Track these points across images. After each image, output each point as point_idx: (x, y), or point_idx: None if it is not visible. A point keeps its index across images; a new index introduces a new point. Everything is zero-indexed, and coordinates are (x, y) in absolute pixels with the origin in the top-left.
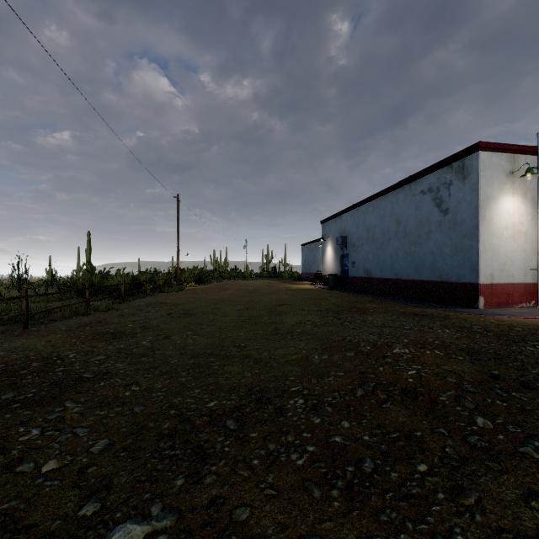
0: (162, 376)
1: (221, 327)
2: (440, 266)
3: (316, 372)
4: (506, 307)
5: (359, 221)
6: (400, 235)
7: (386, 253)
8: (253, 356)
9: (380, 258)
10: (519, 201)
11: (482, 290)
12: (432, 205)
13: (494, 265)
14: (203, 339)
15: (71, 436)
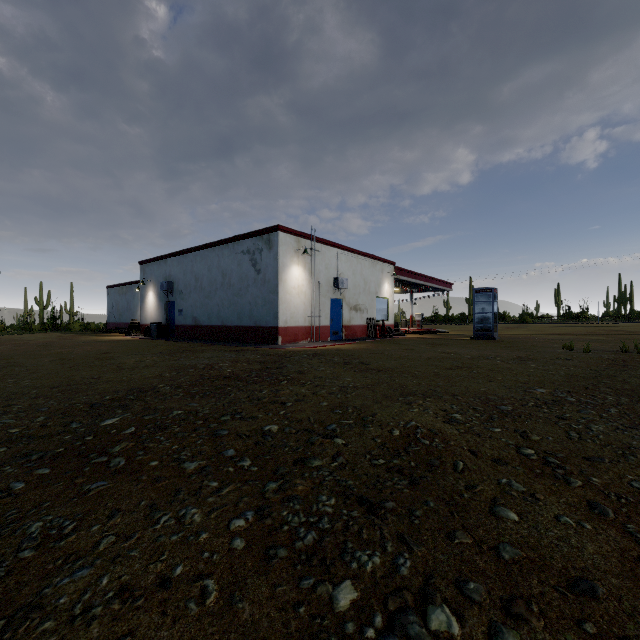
0: (37, 398)
1: (50, 372)
2: (255, 314)
3: (171, 379)
4: (295, 343)
5: (187, 268)
6: (226, 286)
7: (213, 302)
8: (114, 380)
9: (208, 307)
10: (302, 270)
11: (281, 331)
12: (250, 264)
13: (288, 314)
14: (43, 380)
15: (4, 424)
